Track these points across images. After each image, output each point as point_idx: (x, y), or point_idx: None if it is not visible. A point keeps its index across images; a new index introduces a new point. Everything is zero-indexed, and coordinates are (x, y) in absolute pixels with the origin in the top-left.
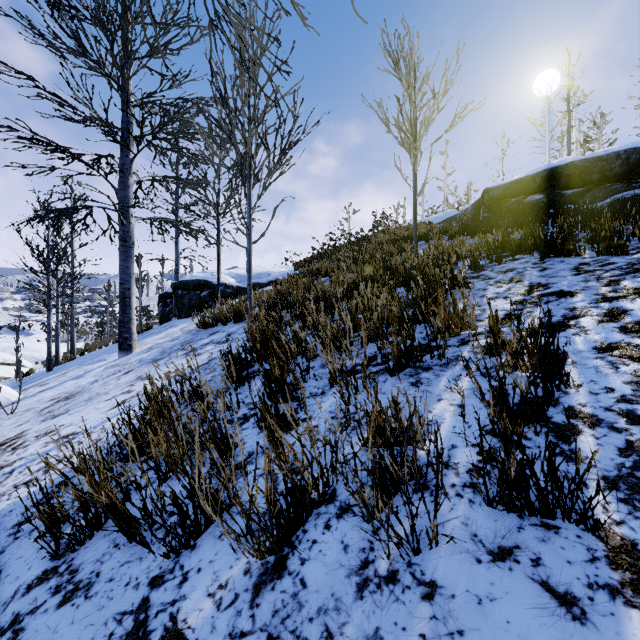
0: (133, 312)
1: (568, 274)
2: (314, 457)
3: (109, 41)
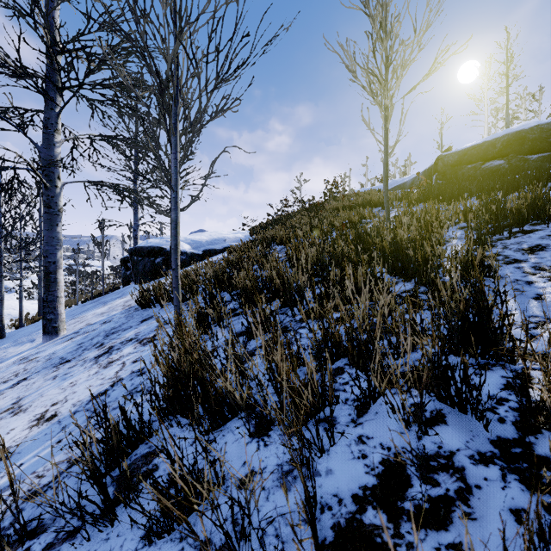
0: (60, 289)
1: None
2: None
3: None
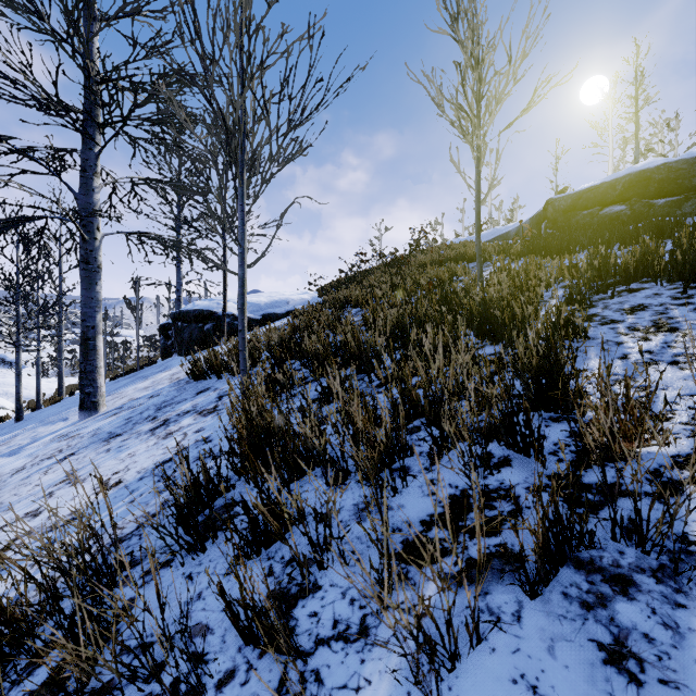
0: (99, 358)
1: None
2: None
3: None
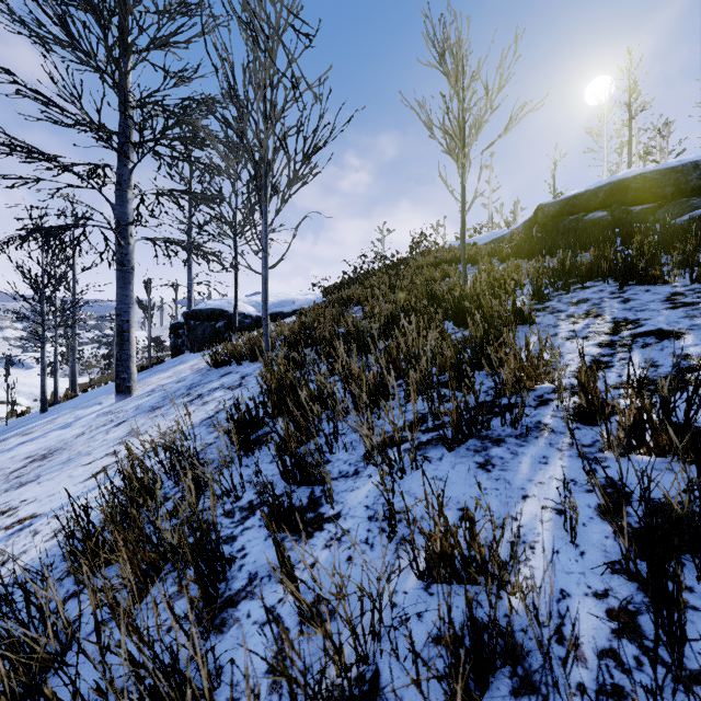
0: (133, 348)
1: (661, 307)
2: (344, 619)
3: (101, 28)
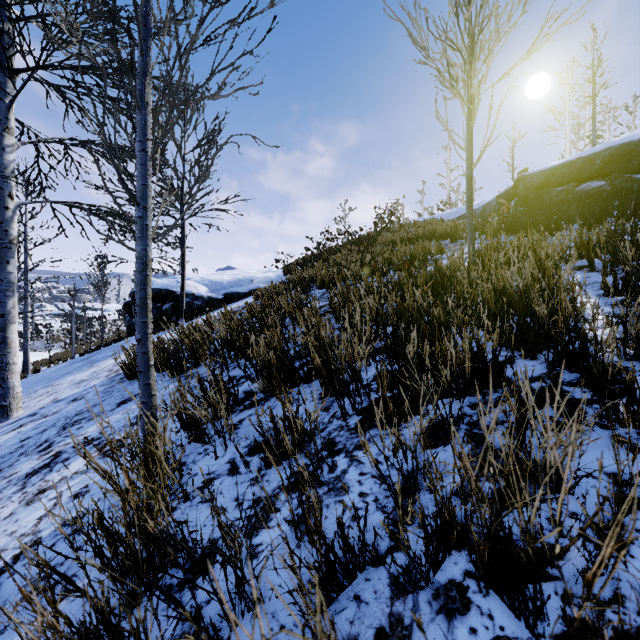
0: (12, 352)
1: None
2: None
3: None
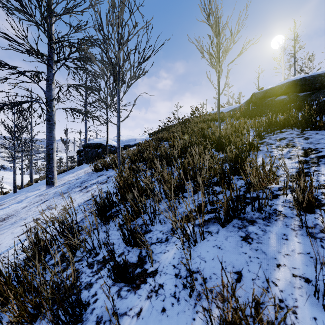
0: (54, 162)
1: None
2: None
3: (37, 1)
